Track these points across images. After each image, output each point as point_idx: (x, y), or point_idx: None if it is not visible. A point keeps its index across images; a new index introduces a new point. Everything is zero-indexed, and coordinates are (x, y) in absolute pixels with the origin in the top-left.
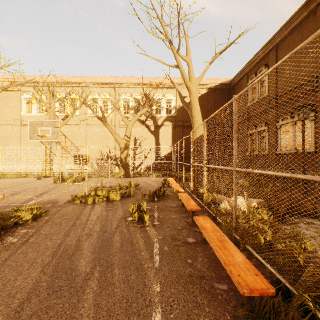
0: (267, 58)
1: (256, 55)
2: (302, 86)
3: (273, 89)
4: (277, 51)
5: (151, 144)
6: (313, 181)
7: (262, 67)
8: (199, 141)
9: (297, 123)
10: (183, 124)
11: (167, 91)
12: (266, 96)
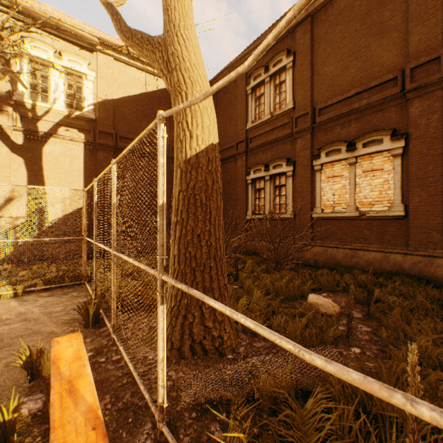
0: (289, 40)
1: (271, 29)
2: (370, 90)
3: (305, 96)
4: (313, 25)
5: (11, 183)
6: (407, 273)
7: (282, 54)
8: (207, 164)
9: (359, 161)
10: (116, 143)
11: (68, 48)
12: (289, 109)
